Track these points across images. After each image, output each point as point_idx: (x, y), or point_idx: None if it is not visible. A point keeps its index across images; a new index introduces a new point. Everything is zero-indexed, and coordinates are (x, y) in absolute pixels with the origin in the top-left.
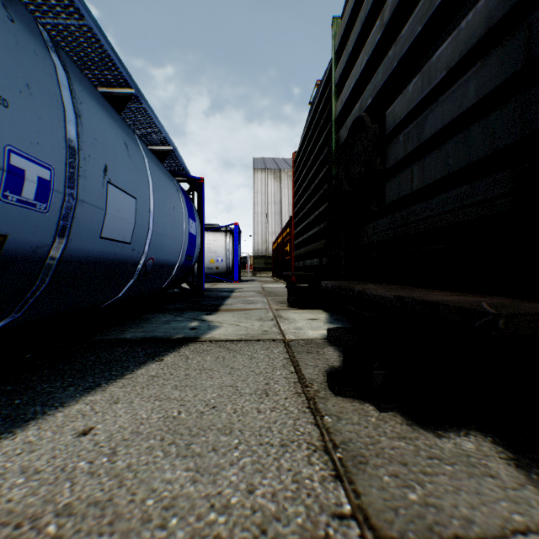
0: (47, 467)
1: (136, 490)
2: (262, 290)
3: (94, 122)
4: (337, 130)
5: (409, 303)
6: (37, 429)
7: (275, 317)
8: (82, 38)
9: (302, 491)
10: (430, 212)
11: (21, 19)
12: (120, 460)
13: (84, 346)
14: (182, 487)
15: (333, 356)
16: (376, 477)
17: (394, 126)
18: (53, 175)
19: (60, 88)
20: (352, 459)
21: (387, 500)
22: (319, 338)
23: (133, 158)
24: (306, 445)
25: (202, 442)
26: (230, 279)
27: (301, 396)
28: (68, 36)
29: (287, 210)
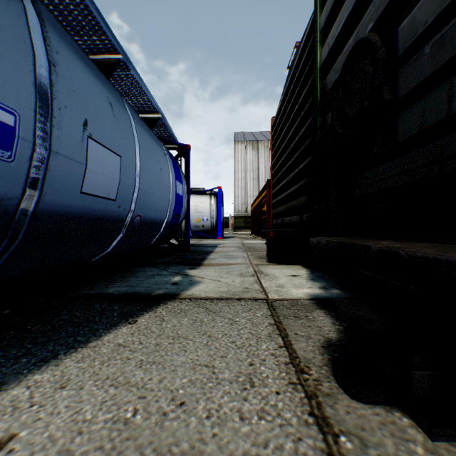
0: None
1: None
2: (242, 245)
3: (73, 75)
4: (322, 78)
5: None
6: None
7: (256, 273)
8: None
9: None
10: None
11: None
12: None
13: (65, 301)
14: None
15: (325, 323)
16: None
17: (413, 40)
18: (18, 121)
19: (29, 31)
20: None
21: None
22: (305, 298)
23: (118, 118)
24: None
25: None
26: (214, 235)
27: (297, 389)
28: None
29: (264, 176)
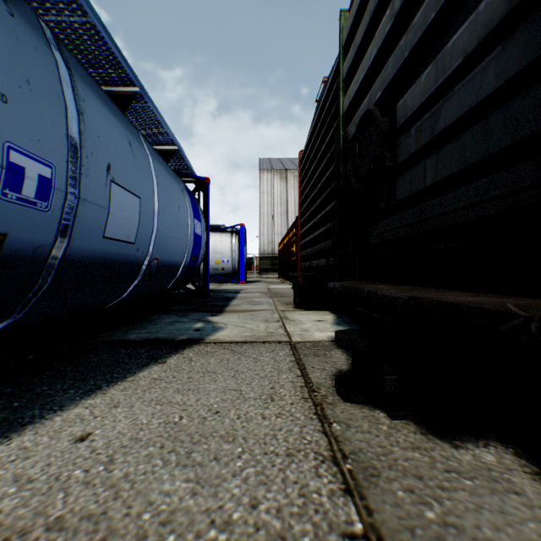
0: (41, 476)
1: (132, 503)
2: (268, 291)
3: (97, 120)
4: (344, 126)
5: (425, 304)
6: (34, 433)
7: (281, 319)
8: (85, 35)
9: (310, 506)
10: (445, 208)
11: (22, 14)
12: (117, 469)
13: (87, 347)
14: (181, 500)
15: (340, 359)
16: (390, 492)
17: (405, 119)
18: (54, 173)
19: (61, 85)
20: (363, 471)
21: (402, 519)
22: (326, 340)
23: (137, 157)
24: (314, 455)
25: (203, 450)
26: (236, 280)
27: (307, 401)
28: (72, 34)
29: (293, 211)
